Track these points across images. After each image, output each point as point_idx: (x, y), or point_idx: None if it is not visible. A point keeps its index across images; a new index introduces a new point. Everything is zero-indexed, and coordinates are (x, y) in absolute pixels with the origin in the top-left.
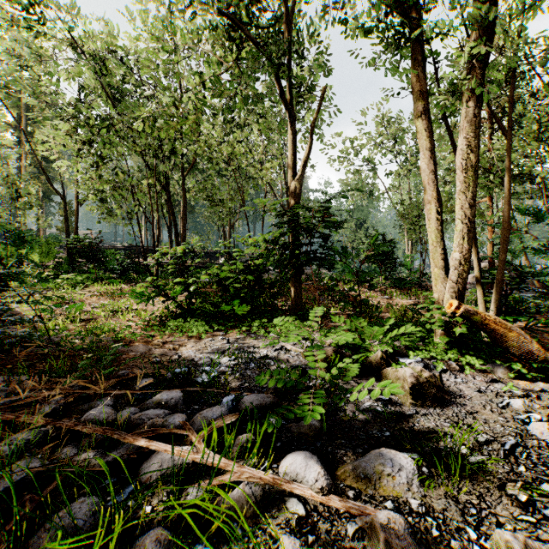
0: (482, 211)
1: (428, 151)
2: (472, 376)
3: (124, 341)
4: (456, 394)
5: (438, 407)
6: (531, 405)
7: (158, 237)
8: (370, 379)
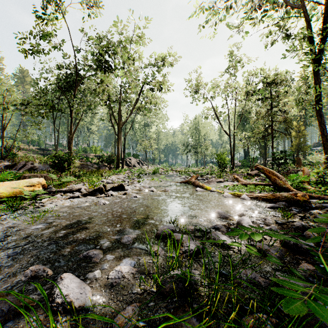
0: None
1: None
2: None
3: None
4: None
5: None
6: None
7: None
8: None
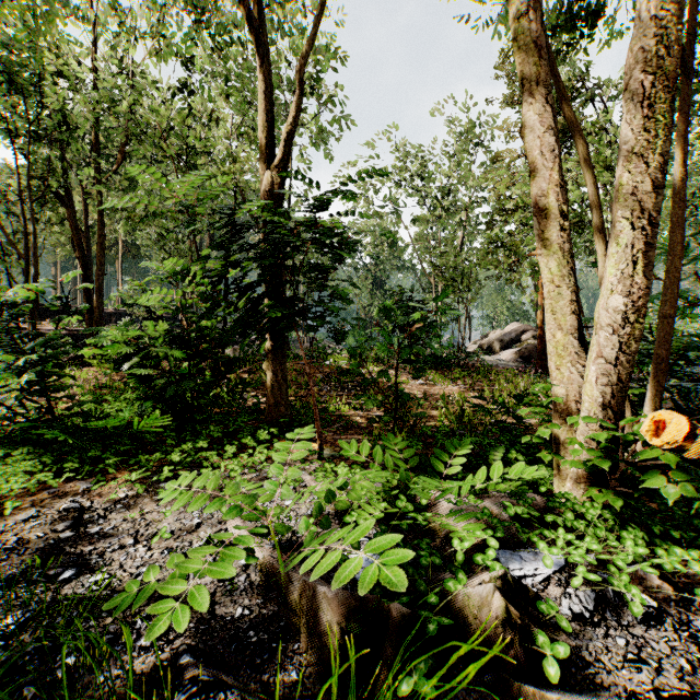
0: (537, 265)
1: (540, 86)
2: None
3: None
4: None
5: None
6: None
7: (34, 280)
8: None
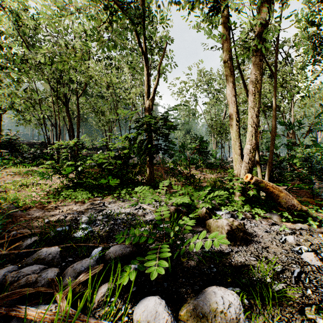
0: None
1: (231, 83)
2: (259, 221)
3: (25, 207)
4: (253, 234)
5: (244, 245)
6: (298, 239)
7: (59, 135)
8: (203, 232)
